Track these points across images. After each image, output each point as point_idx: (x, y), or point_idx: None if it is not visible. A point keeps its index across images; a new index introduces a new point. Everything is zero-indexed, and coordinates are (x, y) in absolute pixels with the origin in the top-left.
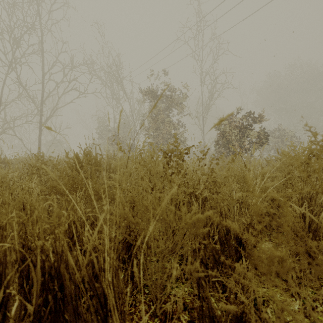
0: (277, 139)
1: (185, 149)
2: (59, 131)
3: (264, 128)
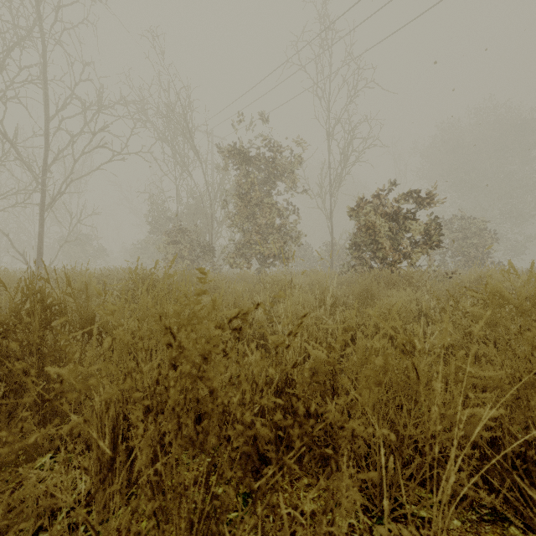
0: (456, 233)
1: (235, 316)
2: (79, 220)
3: (436, 217)
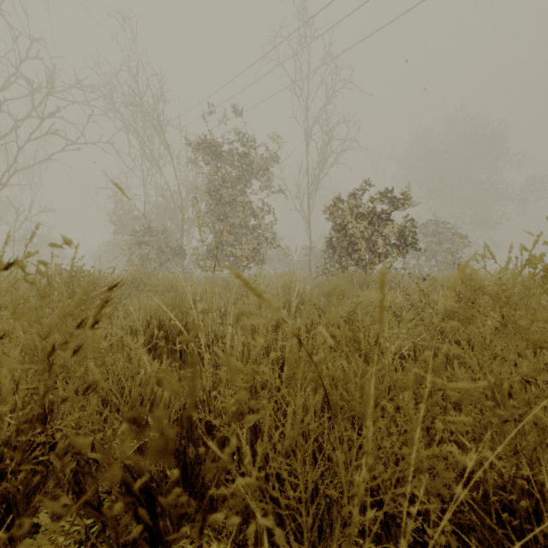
0: (431, 238)
1: None
2: (28, 218)
3: (410, 219)
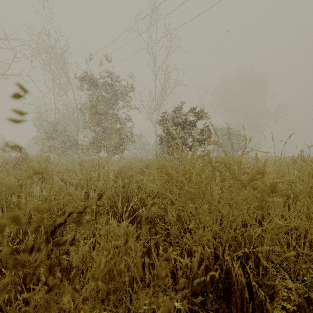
0: (224, 136)
1: None
2: None
3: (208, 126)
